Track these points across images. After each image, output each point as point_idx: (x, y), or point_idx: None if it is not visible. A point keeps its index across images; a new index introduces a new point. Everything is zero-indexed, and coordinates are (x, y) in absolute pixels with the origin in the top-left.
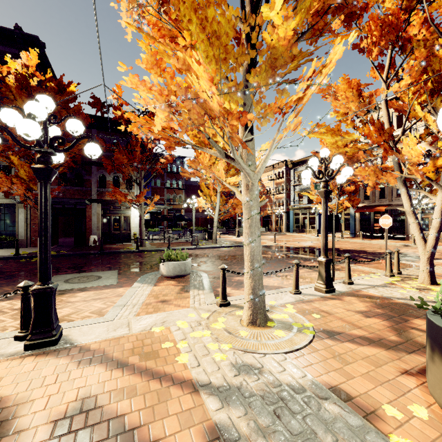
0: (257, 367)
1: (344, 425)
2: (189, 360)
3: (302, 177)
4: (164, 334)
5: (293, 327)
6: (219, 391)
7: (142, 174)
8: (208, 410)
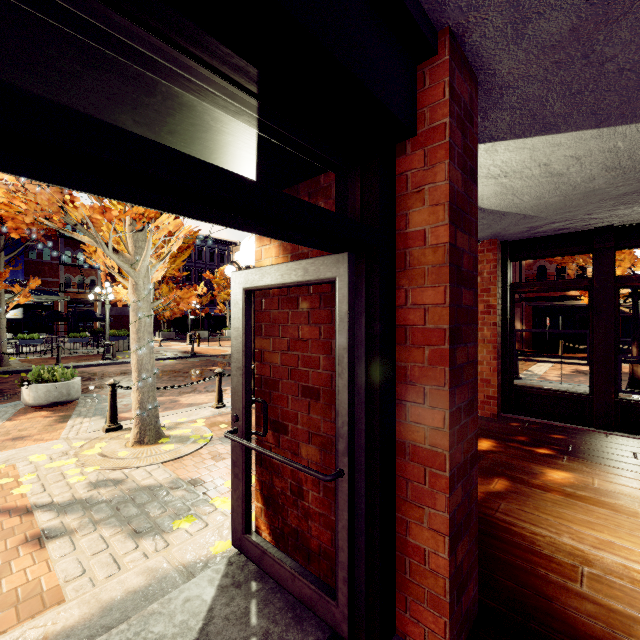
0: (120, 479)
1: (181, 501)
2: (32, 490)
3: (226, 273)
4: (3, 473)
5: (188, 440)
6: (60, 506)
7: (2, 241)
8: (38, 522)
